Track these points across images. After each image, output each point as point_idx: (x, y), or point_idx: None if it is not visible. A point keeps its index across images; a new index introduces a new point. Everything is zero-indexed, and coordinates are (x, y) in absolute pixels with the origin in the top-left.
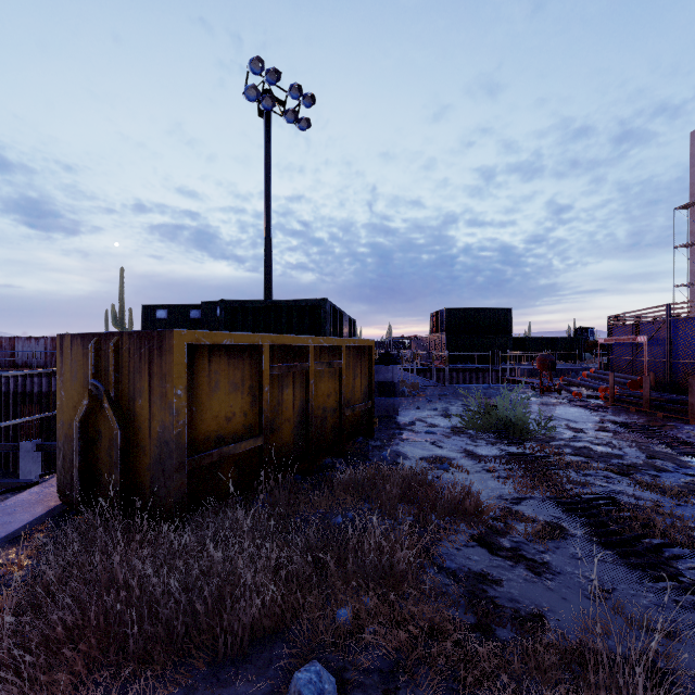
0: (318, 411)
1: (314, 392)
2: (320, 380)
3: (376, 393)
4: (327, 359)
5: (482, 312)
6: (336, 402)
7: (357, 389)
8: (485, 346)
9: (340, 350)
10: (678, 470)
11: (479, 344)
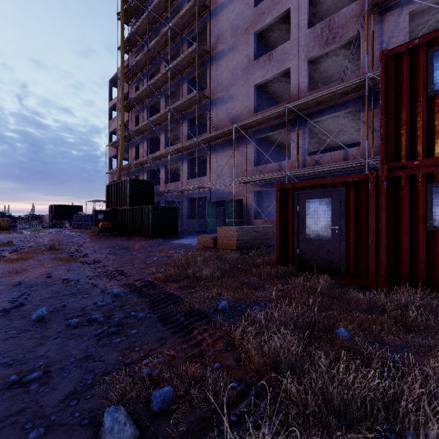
0: (2, 226)
1: (1, 224)
2: (2, 223)
3: (12, 227)
4: (3, 221)
5: (70, 206)
6: (4, 225)
7: (8, 224)
8: (71, 219)
9: (5, 220)
10: (51, 231)
11: (68, 218)
